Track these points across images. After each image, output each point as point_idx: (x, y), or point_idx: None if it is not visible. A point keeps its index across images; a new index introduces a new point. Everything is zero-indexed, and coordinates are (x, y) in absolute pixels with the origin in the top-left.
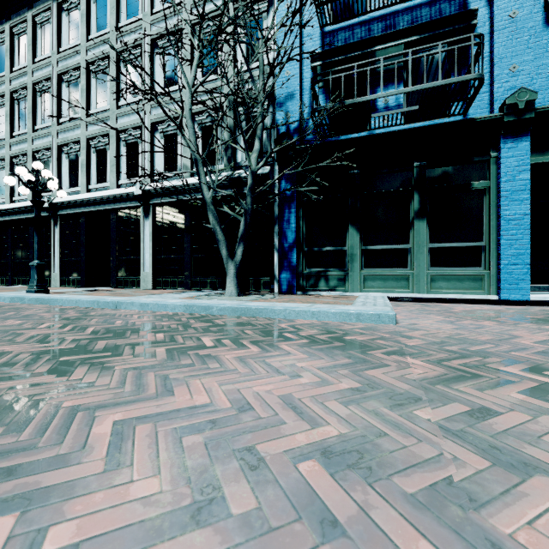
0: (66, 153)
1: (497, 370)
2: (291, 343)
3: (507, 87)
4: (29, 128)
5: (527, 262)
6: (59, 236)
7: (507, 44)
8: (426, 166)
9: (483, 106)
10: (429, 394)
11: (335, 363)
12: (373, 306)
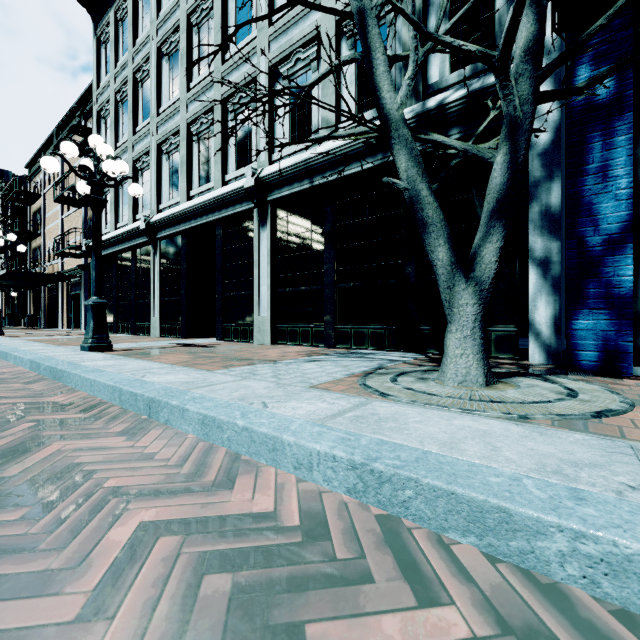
0: (166, 153)
1: None
2: None
3: None
4: (130, 131)
5: None
6: (158, 267)
7: None
8: None
9: None
10: None
11: None
12: None
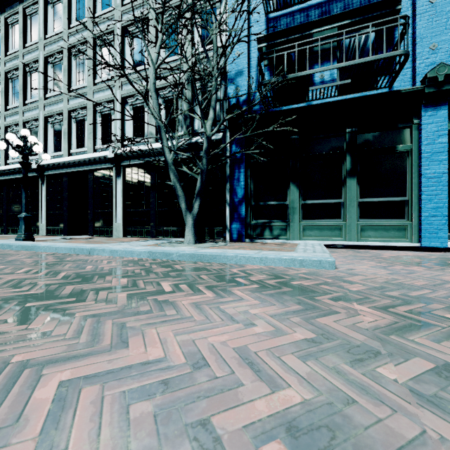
0: (51, 123)
1: (444, 317)
2: (243, 288)
3: (427, 63)
4: (21, 102)
5: (446, 215)
6: (45, 193)
7: (427, 25)
8: (357, 132)
9: (406, 80)
10: (386, 346)
11: (286, 309)
12: (313, 253)
